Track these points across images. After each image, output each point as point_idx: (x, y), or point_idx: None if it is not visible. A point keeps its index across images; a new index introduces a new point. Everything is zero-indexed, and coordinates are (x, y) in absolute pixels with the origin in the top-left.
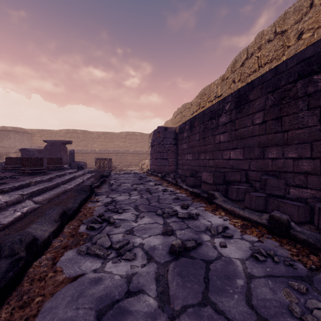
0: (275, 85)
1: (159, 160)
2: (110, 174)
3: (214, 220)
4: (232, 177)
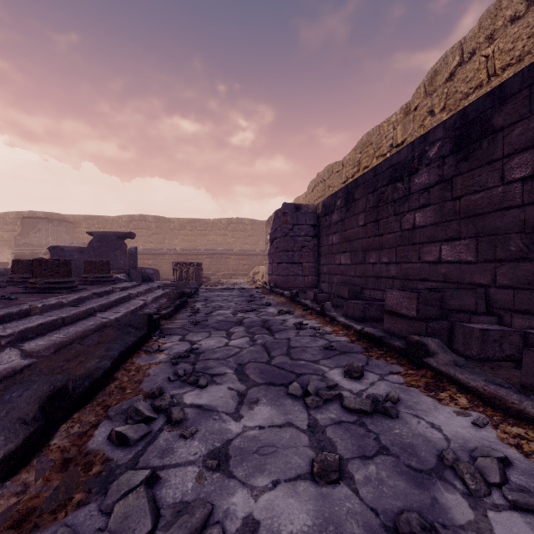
0: None
1: (286, 265)
2: (197, 290)
3: (447, 424)
4: (454, 302)
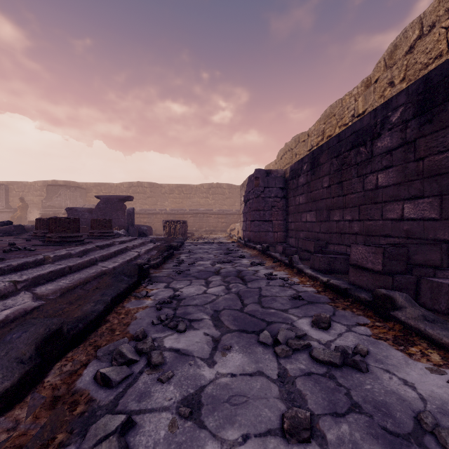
0: None
1: (258, 222)
2: (182, 244)
3: (421, 382)
4: (418, 257)
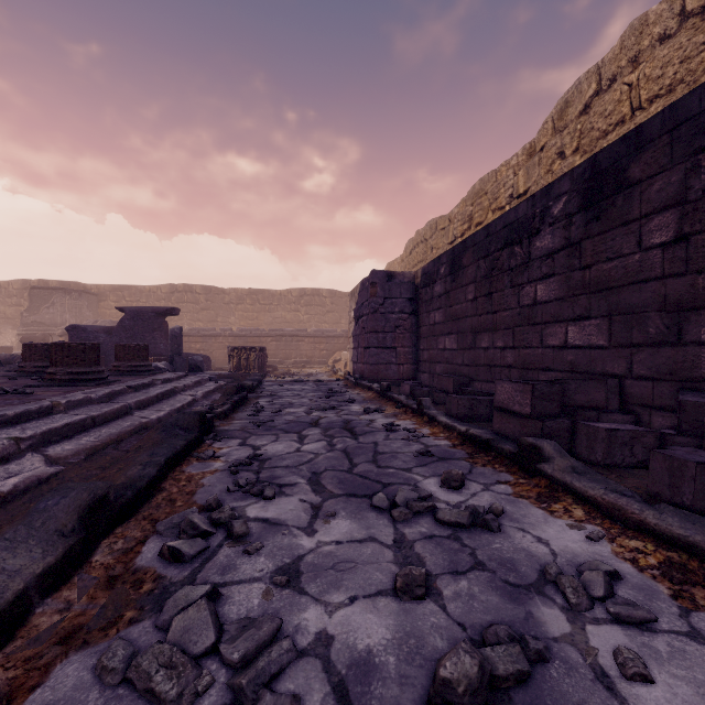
0: None
1: (375, 350)
2: (260, 383)
3: (557, 539)
4: (580, 397)
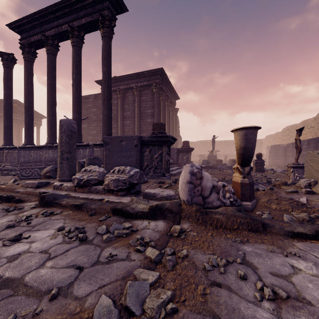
0: (315, 142)
1: (275, 160)
2: None
3: None
4: None
